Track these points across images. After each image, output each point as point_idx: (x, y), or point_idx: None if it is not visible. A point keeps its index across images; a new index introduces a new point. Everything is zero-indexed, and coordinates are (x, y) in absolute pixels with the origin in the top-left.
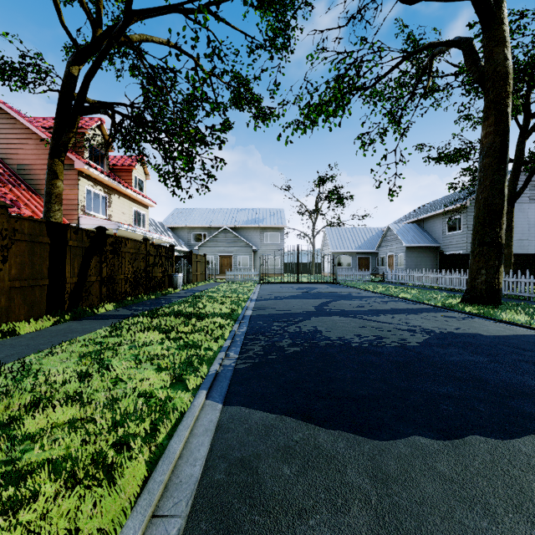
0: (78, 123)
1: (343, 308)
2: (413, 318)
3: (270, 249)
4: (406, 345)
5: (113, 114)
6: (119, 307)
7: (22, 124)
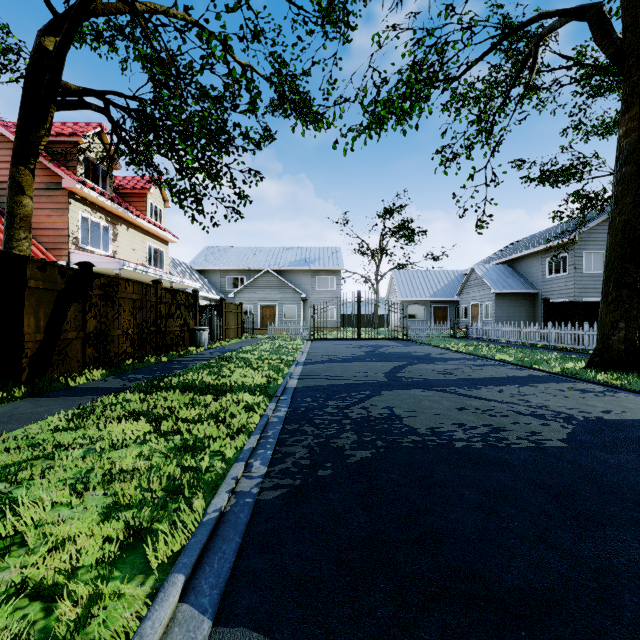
0: (52, 115)
1: (425, 375)
2: (530, 392)
3: (323, 297)
4: (545, 446)
5: (107, 109)
6: (111, 374)
7: None
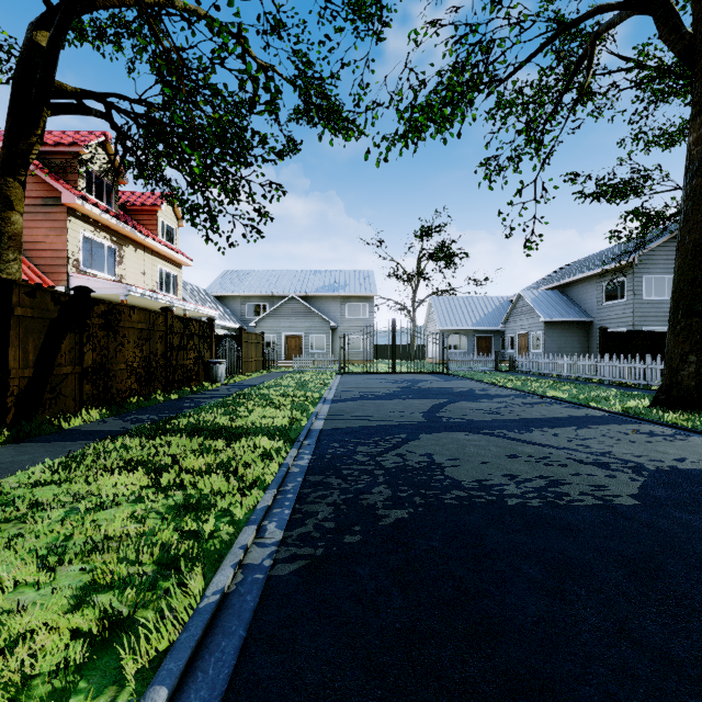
0: (44, 120)
1: (469, 415)
2: (589, 435)
3: (355, 326)
4: (614, 504)
5: (109, 114)
6: (113, 414)
7: None
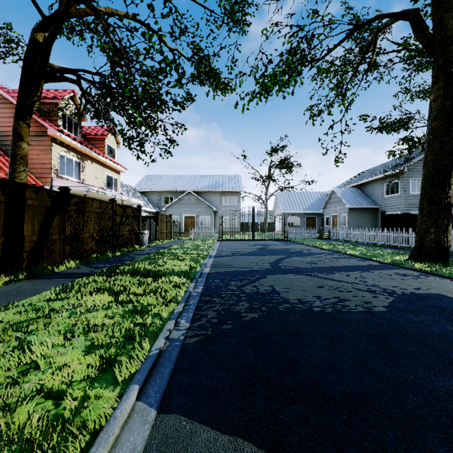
0: (42, 87)
1: (298, 265)
2: (368, 276)
3: (228, 210)
4: (373, 310)
5: (79, 81)
6: (82, 264)
7: None
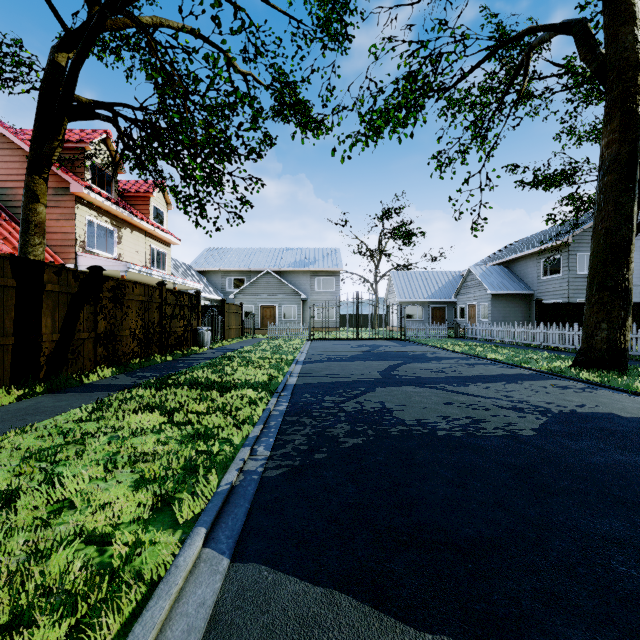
0: (65, 128)
1: (418, 373)
2: (514, 388)
3: (323, 297)
4: (518, 434)
5: (115, 120)
6: (121, 372)
7: (4, 137)
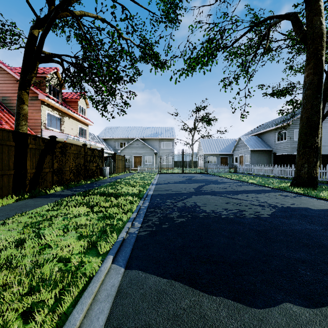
0: (37, 67)
1: (213, 189)
2: (260, 196)
3: (165, 152)
4: (260, 217)
5: (62, 63)
6: (65, 189)
7: (5, 71)
